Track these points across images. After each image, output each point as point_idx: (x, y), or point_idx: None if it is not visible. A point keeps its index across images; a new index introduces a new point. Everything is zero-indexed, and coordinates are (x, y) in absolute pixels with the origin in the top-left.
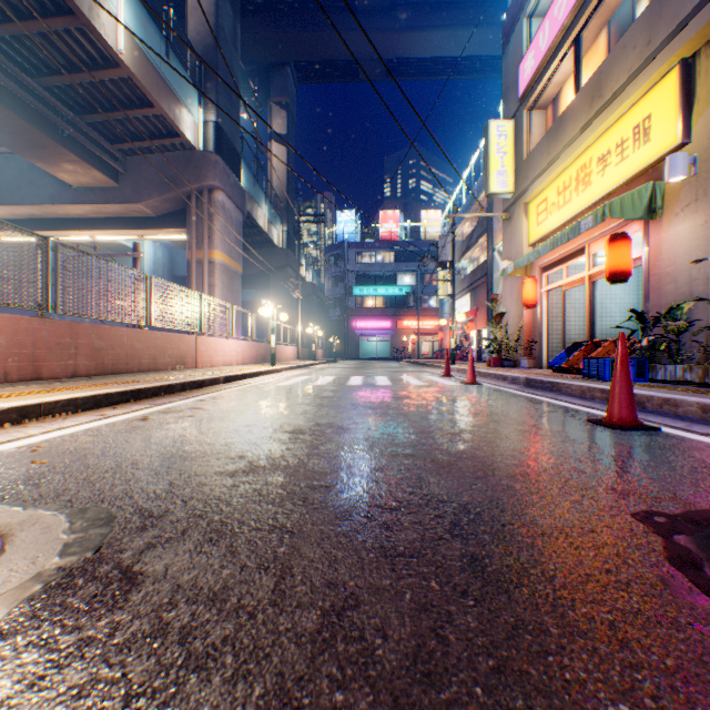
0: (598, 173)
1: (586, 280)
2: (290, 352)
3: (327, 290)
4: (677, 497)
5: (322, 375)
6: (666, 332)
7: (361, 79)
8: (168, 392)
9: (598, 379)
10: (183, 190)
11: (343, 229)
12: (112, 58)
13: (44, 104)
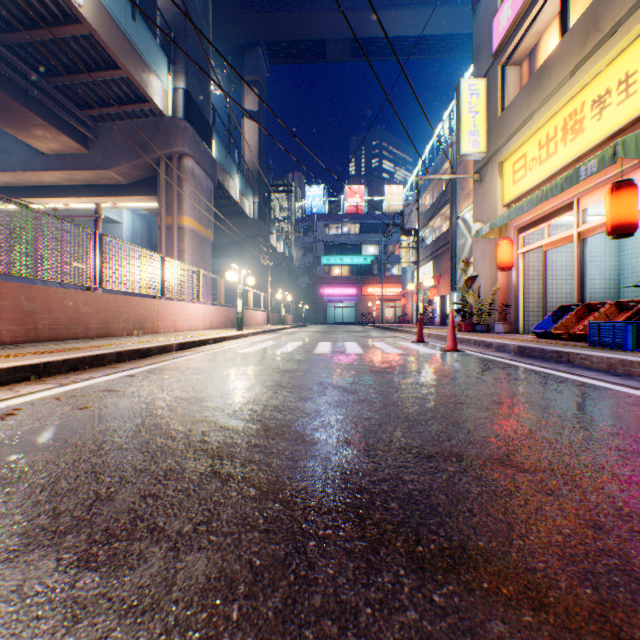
0: (593, 117)
1: (575, 237)
2: (260, 317)
3: (297, 259)
4: None
5: (289, 340)
6: None
7: (328, 59)
8: (94, 364)
9: (616, 349)
10: (152, 156)
11: (311, 202)
12: (72, 13)
13: (7, 64)
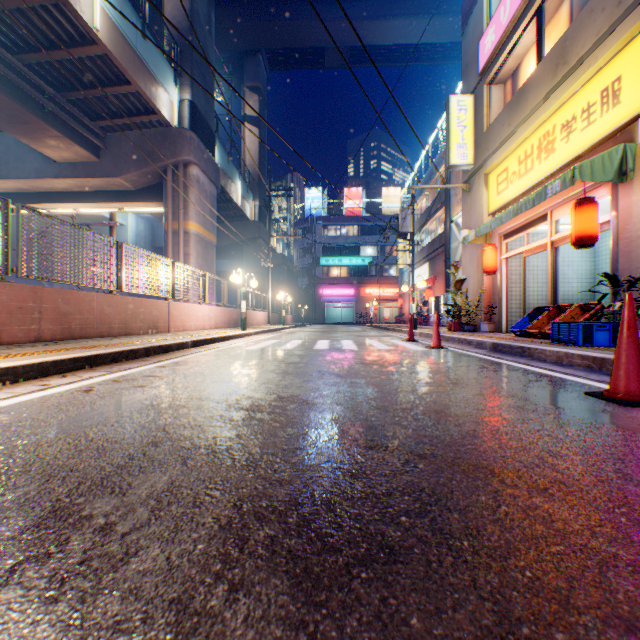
0: (562, 140)
1: (548, 246)
2: (261, 317)
3: (296, 260)
4: None
5: (290, 339)
6: None
7: (327, 66)
8: (129, 357)
9: (570, 344)
10: (160, 164)
11: (310, 204)
12: (89, 35)
13: (26, 81)
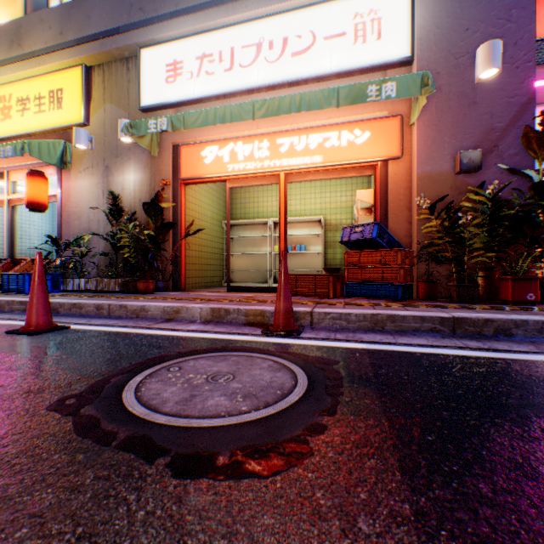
0: (20, 112)
1: (8, 203)
2: None
3: None
4: (84, 377)
5: None
6: (76, 254)
7: None
8: None
9: (20, 293)
10: None
11: None
12: None
13: None
